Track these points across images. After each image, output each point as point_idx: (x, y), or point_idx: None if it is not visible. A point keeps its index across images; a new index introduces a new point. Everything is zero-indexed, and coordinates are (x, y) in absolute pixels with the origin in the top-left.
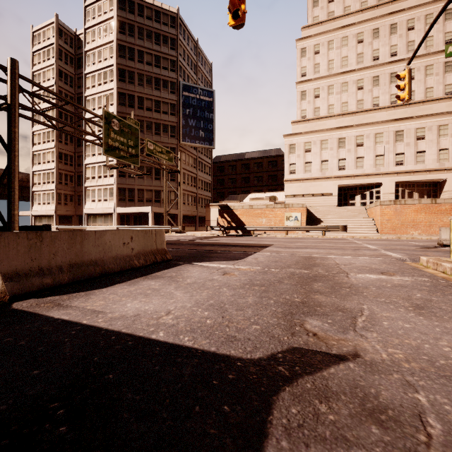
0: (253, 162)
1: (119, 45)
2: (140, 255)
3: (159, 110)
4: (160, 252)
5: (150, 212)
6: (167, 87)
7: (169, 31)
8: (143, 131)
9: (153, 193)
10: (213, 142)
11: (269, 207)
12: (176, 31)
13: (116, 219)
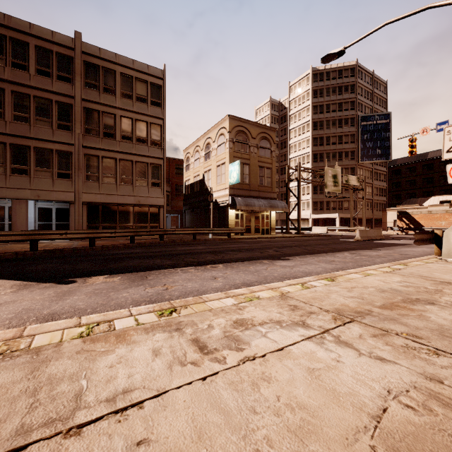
0: (438, 161)
1: (313, 106)
2: (376, 236)
3: (341, 142)
4: (381, 236)
5: (337, 217)
6: (347, 124)
7: (349, 80)
8: (329, 160)
9: (337, 203)
10: (390, 156)
11: (449, 212)
12: (355, 78)
13: (311, 223)
